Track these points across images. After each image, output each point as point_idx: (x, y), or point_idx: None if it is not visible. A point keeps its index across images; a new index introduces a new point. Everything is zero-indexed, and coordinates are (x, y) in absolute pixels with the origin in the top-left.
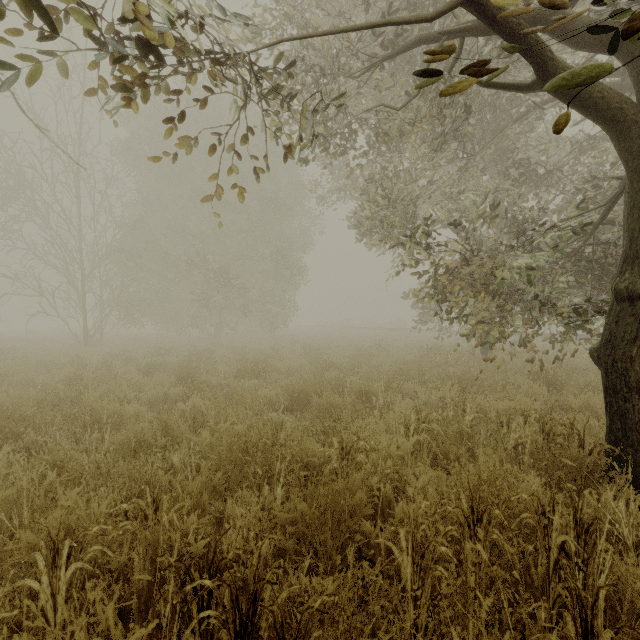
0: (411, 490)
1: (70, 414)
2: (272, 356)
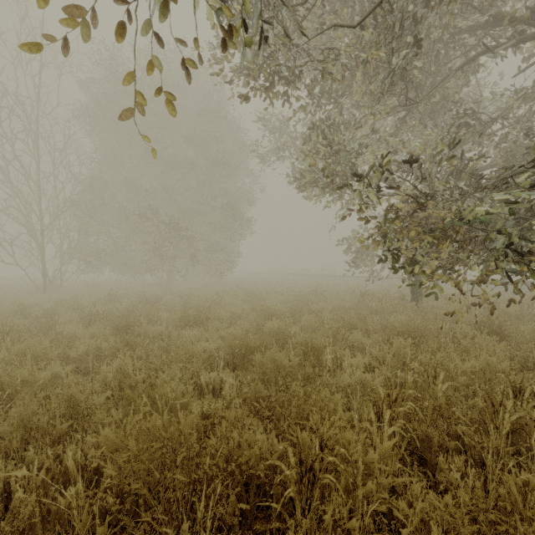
0: (406, 531)
1: None
2: (216, 302)
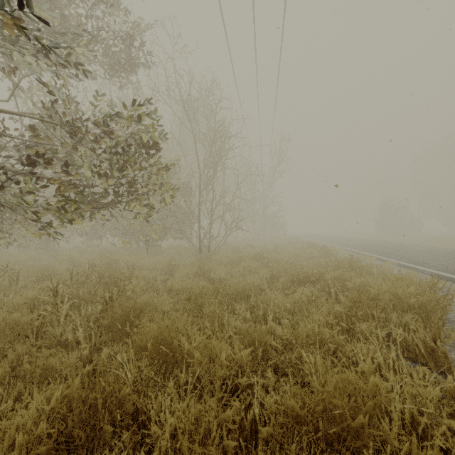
0: None
1: None
2: None
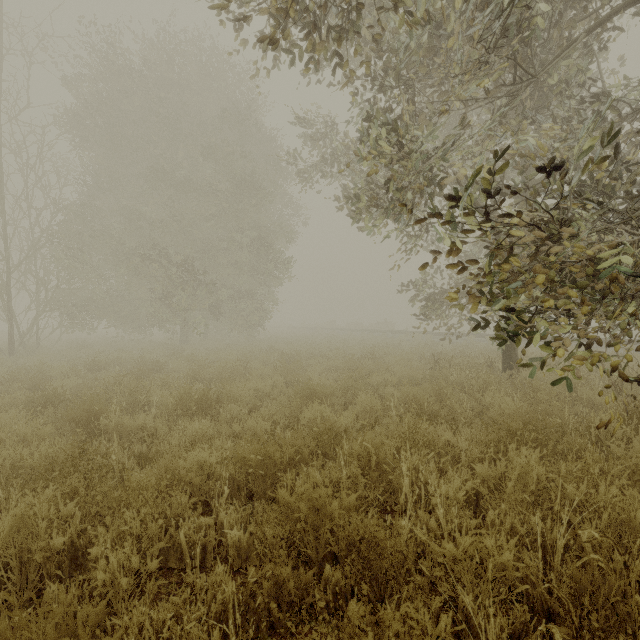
0: None
1: None
2: (238, 372)
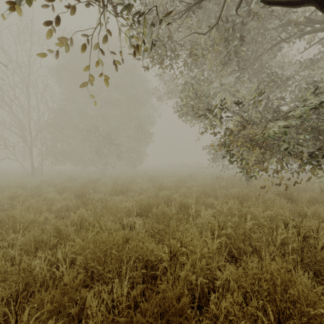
0: (218, 282)
1: (5, 220)
2: (132, 182)
